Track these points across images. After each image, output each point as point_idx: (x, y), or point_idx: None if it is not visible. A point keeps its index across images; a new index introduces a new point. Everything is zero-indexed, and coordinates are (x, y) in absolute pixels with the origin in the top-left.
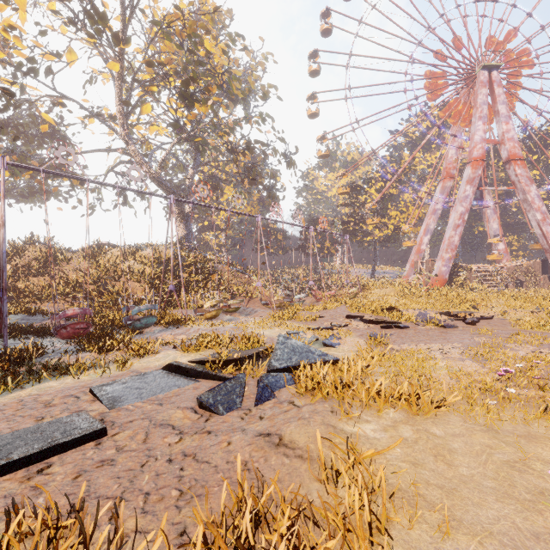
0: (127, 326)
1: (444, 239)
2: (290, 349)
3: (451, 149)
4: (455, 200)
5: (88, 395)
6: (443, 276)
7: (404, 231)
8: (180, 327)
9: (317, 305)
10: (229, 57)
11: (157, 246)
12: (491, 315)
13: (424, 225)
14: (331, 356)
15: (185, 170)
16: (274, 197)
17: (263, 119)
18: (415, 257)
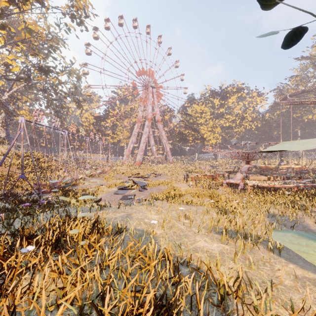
0: (61, 187)
1: (140, 147)
2: (139, 182)
3: (140, 111)
4: (141, 131)
5: (115, 194)
6: (140, 161)
7: (121, 141)
8: (78, 186)
9: (105, 175)
10: (73, 63)
11: (1, 145)
12: (161, 173)
13: (131, 140)
14: (148, 183)
15: (1, 92)
16: (61, 117)
17: (75, 87)
18: (128, 153)
